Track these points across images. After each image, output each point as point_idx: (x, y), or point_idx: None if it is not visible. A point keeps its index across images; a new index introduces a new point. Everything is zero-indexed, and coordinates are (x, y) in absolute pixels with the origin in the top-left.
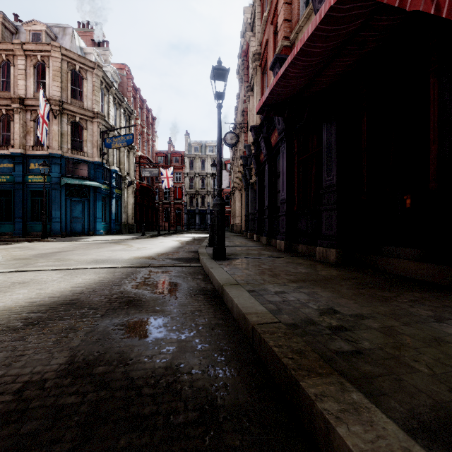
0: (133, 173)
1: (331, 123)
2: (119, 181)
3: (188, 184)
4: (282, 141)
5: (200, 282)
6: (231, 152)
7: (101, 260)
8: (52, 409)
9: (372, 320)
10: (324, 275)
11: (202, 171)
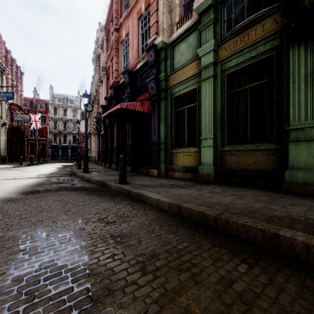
0: (6, 117)
1: (129, 123)
2: None
3: (52, 126)
4: (114, 121)
5: (80, 179)
6: None
7: (21, 176)
8: (65, 189)
9: None
10: None
11: (64, 117)
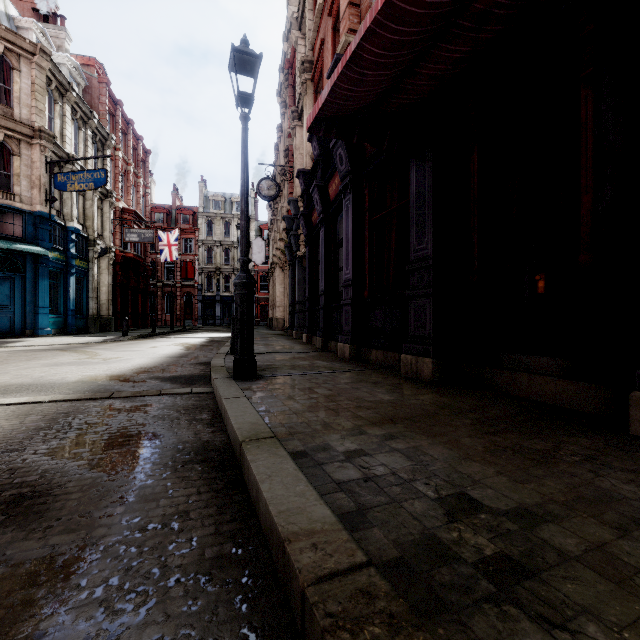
0: (110, 235)
1: (424, 161)
2: (83, 248)
3: (204, 257)
4: (346, 191)
5: (202, 430)
6: (269, 213)
7: (15, 387)
8: None
9: (555, 525)
10: (422, 405)
11: (226, 239)
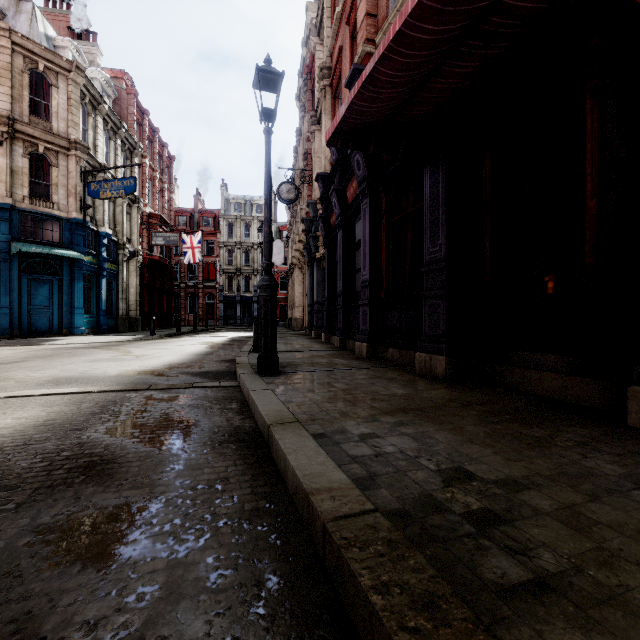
0: (138, 239)
1: (438, 167)
2: (113, 251)
3: (225, 259)
4: (363, 195)
5: (232, 417)
6: (288, 214)
7: (65, 380)
8: None
9: (535, 491)
10: (432, 398)
11: (246, 241)
